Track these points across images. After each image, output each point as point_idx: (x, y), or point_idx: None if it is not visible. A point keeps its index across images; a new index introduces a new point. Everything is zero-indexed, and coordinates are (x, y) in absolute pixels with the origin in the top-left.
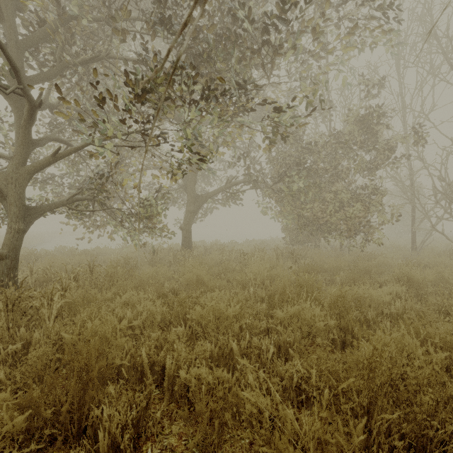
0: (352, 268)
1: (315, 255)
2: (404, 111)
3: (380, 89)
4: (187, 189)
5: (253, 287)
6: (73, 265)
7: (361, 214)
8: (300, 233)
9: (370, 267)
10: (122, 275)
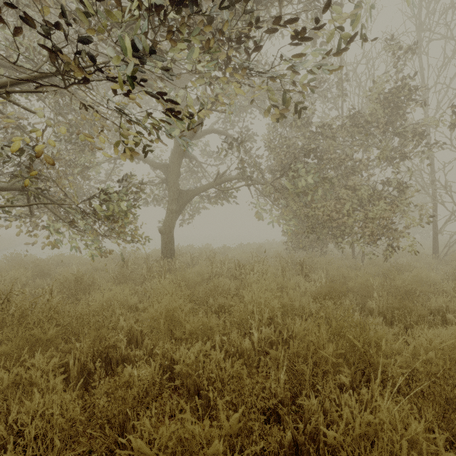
0: (386, 287)
1: (328, 265)
2: (425, 95)
3: (405, 62)
4: (169, 183)
5: (256, 325)
6: (5, 283)
7: (387, 215)
8: (304, 237)
9: (411, 285)
10: (43, 313)
